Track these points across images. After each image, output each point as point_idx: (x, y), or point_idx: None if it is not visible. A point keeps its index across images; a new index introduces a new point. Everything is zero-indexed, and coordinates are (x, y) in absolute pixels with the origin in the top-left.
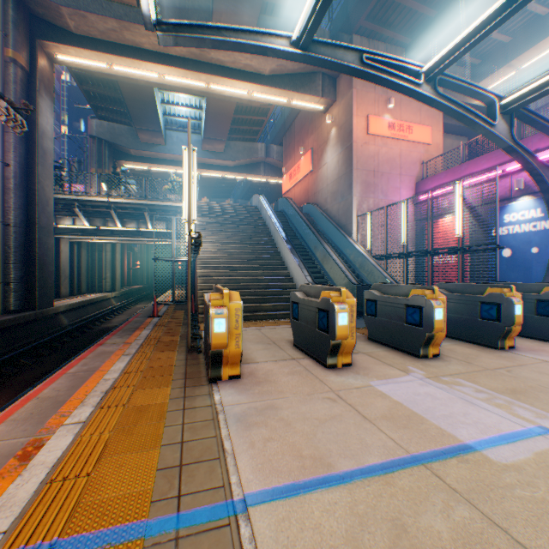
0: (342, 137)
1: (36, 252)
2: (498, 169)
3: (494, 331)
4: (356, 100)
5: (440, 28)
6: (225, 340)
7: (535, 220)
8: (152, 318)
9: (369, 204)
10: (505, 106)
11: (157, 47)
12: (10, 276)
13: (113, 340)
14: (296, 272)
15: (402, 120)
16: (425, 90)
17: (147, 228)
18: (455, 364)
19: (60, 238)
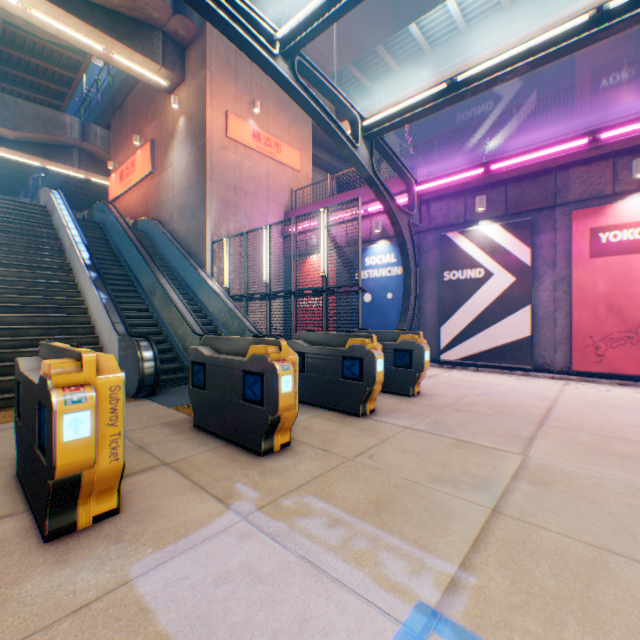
0: (194, 132)
1: None
2: (362, 209)
3: (357, 394)
4: (212, 87)
5: None
6: None
7: (391, 265)
8: None
9: (230, 229)
10: (368, 130)
11: None
12: None
13: None
14: (100, 317)
15: (271, 134)
16: (283, 68)
17: None
18: (310, 460)
19: None
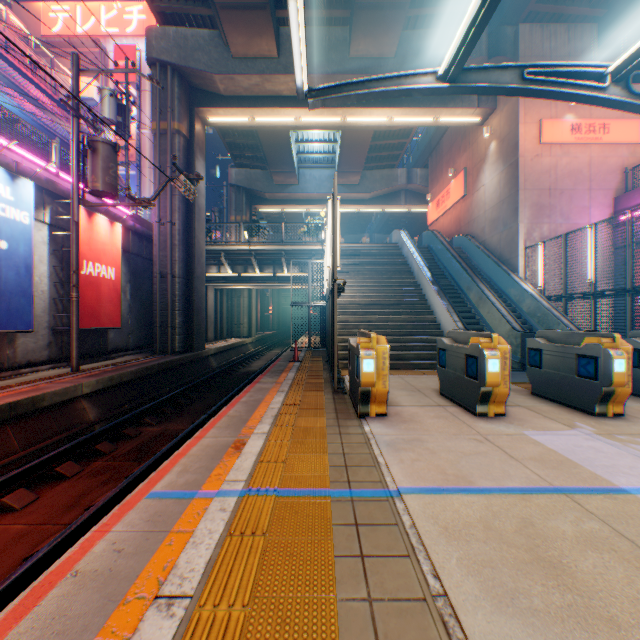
0: (504, 152)
1: (193, 300)
2: None
3: None
4: (523, 105)
5: None
6: (372, 379)
7: None
8: (293, 363)
9: (541, 232)
10: None
11: (294, 92)
12: (176, 321)
13: (265, 379)
14: (443, 317)
15: (593, 118)
16: (613, 93)
17: (283, 273)
18: None
19: (207, 286)
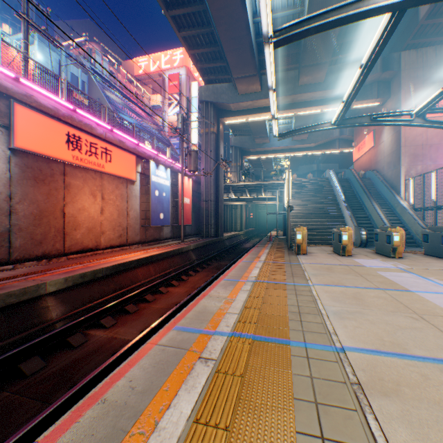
0: None
1: (219, 212)
2: None
3: None
4: (403, 97)
5: None
6: (300, 241)
7: None
8: (269, 242)
9: (416, 170)
10: None
11: (269, 105)
12: (211, 222)
13: (259, 246)
14: (347, 220)
15: None
16: (416, 121)
17: (261, 196)
18: (403, 260)
19: None
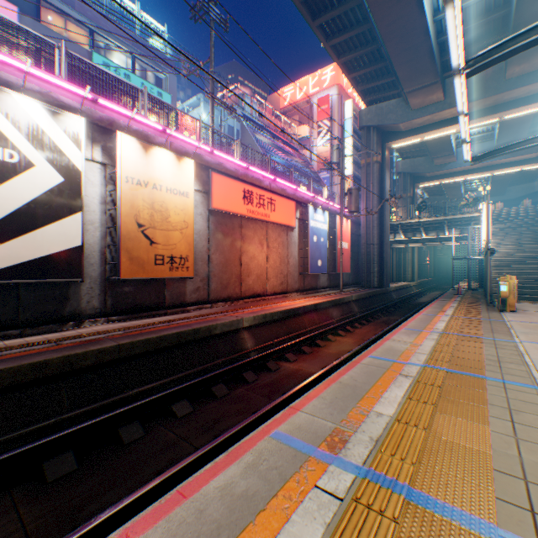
0: None
1: (383, 257)
2: None
3: None
4: None
5: None
6: (505, 294)
7: None
8: (456, 295)
9: None
10: None
11: (455, 115)
12: (373, 270)
13: (441, 299)
14: None
15: None
16: None
17: (443, 235)
18: None
19: None
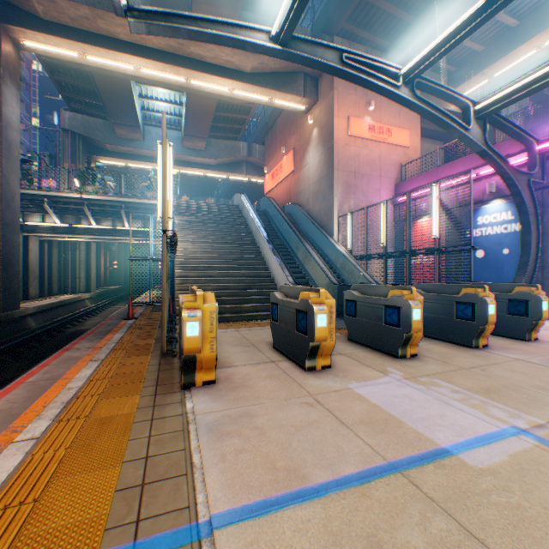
0: (324, 138)
1: None
2: (472, 173)
3: (469, 330)
4: (337, 102)
5: (418, 34)
6: (198, 344)
7: (506, 222)
8: (127, 320)
9: (350, 205)
10: (479, 112)
11: (133, 38)
12: None
13: (82, 344)
14: (277, 272)
15: (382, 123)
16: (404, 92)
17: (124, 226)
18: (432, 364)
19: (28, 236)
